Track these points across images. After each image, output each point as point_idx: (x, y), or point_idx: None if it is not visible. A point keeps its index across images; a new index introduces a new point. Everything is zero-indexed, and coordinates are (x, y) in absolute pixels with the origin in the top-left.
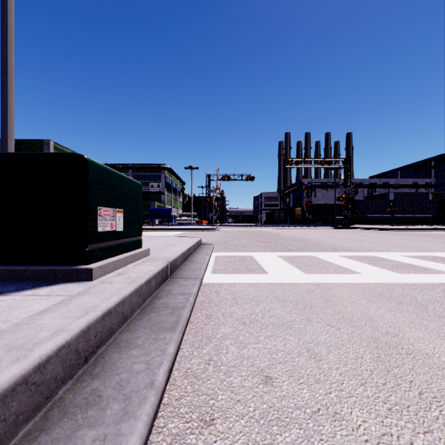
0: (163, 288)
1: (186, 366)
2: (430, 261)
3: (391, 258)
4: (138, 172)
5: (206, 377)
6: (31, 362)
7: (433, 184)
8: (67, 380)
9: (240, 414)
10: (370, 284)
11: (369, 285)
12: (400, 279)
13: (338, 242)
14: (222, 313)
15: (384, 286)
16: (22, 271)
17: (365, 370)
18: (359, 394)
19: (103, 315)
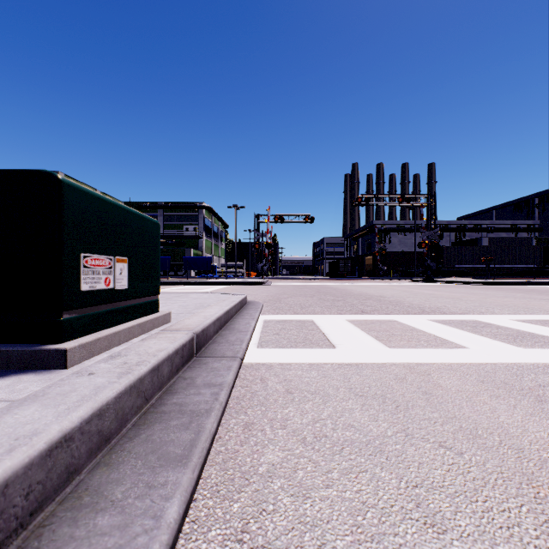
0: (182, 375)
1: (198, 548)
2: None
3: (501, 323)
4: (170, 211)
5: None
6: None
7: (537, 227)
8: None
9: None
10: (486, 366)
11: (484, 367)
12: (526, 356)
13: (424, 300)
14: (269, 421)
15: (506, 368)
16: None
17: None
18: None
19: (50, 448)
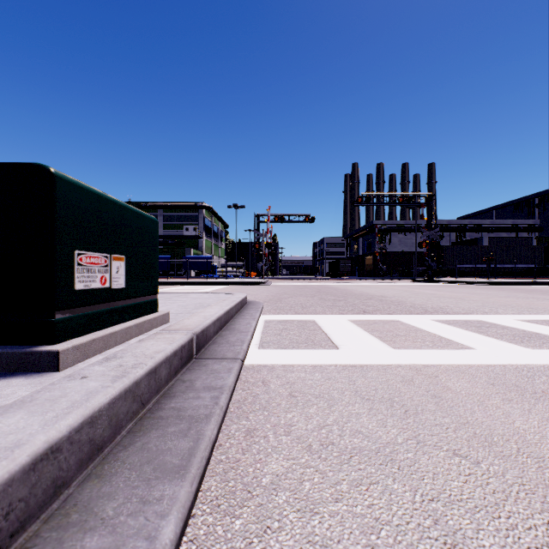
0: (181, 378)
1: None
2: None
3: (506, 323)
4: (170, 211)
5: None
6: None
7: (537, 227)
8: None
9: None
10: (495, 368)
11: (493, 369)
12: (535, 358)
13: (426, 300)
14: (272, 426)
15: (516, 370)
16: None
17: None
18: None
19: (34, 461)
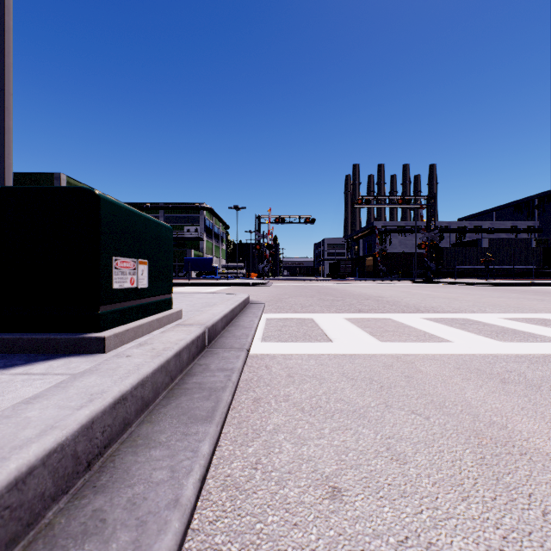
0: (198, 362)
1: (225, 472)
2: (537, 325)
3: (489, 321)
4: (171, 213)
5: (252, 488)
6: (4, 477)
7: (537, 228)
8: (60, 496)
9: (297, 546)
10: (465, 356)
11: (463, 357)
12: (502, 349)
13: (421, 300)
14: (274, 396)
15: (482, 358)
16: (14, 341)
17: (466, 479)
18: (461, 514)
19: (115, 402)
